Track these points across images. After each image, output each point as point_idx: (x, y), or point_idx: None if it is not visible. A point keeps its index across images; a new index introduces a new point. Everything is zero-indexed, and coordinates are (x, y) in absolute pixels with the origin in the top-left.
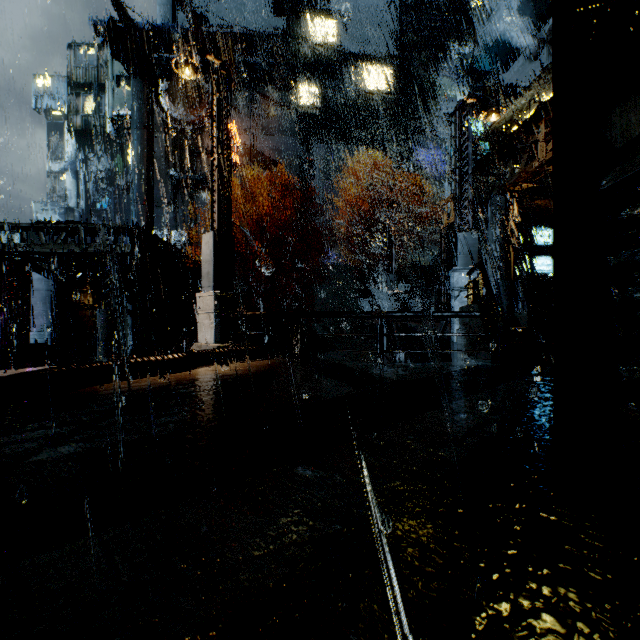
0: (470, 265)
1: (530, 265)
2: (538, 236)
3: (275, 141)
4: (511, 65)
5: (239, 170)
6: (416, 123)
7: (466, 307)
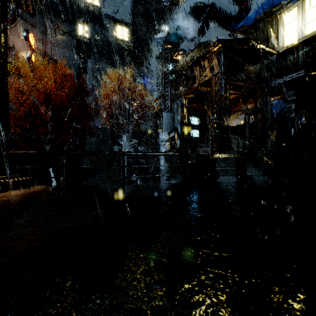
0: (169, 129)
1: (190, 133)
2: (194, 120)
3: (60, 51)
4: (183, 41)
5: (34, 63)
6: (141, 61)
7: (168, 150)
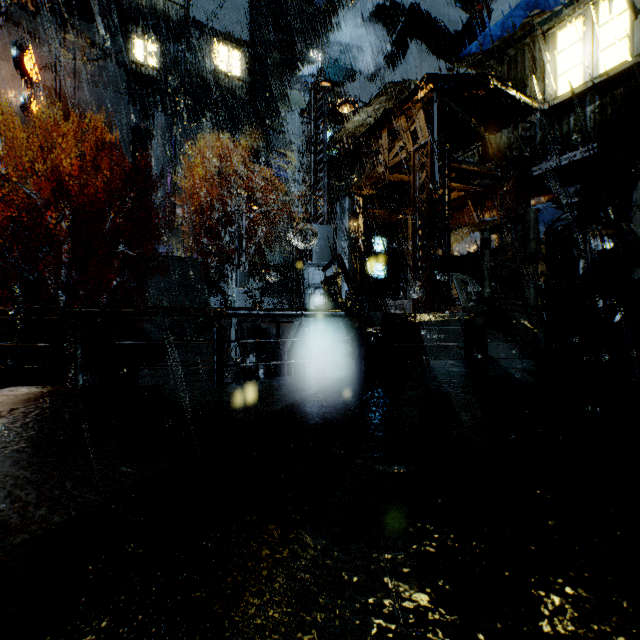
0: (325, 261)
1: (370, 270)
2: (376, 244)
3: (95, 94)
4: (355, 81)
5: (36, 117)
6: (268, 121)
7: (324, 306)
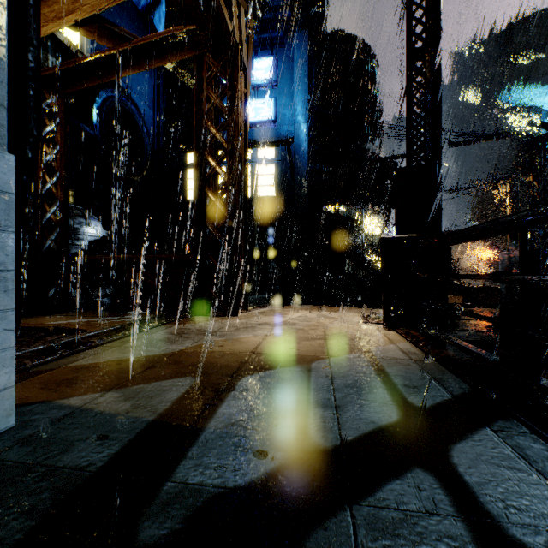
0: None
1: None
2: None
3: None
4: None
5: None
6: None
7: None
